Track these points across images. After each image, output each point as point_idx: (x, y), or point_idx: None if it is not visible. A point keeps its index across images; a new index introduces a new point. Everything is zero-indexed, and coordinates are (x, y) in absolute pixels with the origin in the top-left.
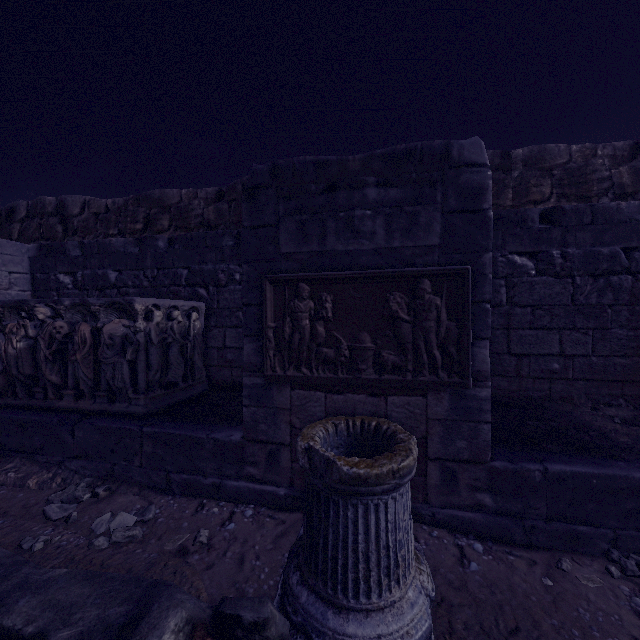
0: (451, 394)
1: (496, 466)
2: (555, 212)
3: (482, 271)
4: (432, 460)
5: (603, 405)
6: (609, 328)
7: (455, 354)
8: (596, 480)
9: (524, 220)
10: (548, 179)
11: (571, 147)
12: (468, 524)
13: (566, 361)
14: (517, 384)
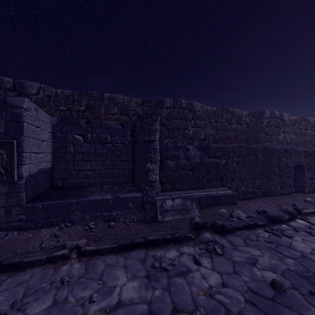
0: (10, 184)
1: (27, 206)
2: (89, 122)
3: (21, 142)
4: (2, 208)
5: (105, 185)
6: (106, 160)
7: (10, 170)
8: (58, 204)
9: (79, 123)
10: (117, 107)
11: (124, 97)
12: (15, 227)
13: (94, 171)
14: (78, 180)
